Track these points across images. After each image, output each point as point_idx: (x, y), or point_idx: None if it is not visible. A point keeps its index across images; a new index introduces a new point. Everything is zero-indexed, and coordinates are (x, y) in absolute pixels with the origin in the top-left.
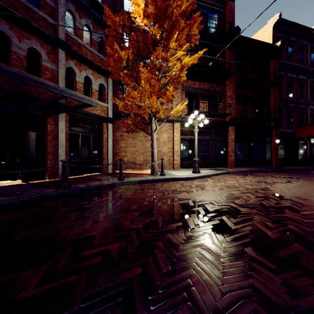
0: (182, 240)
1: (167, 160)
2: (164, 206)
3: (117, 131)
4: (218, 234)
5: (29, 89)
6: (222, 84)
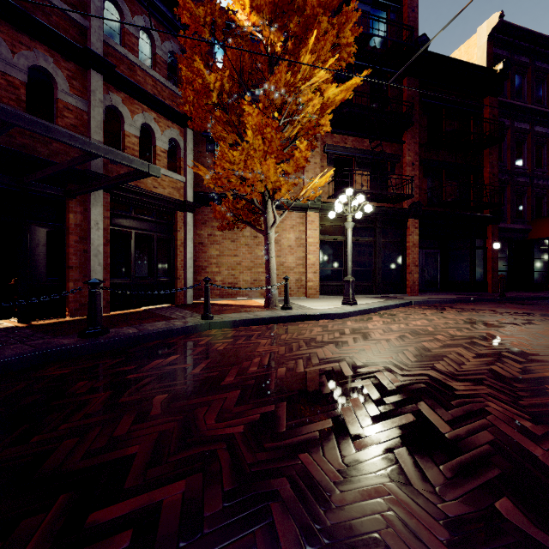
0: (337, 473)
1: (295, 280)
2: (292, 377)
3: (202, 227)
4: (418, 454)
5: (31, 144)
6: (395, 141)
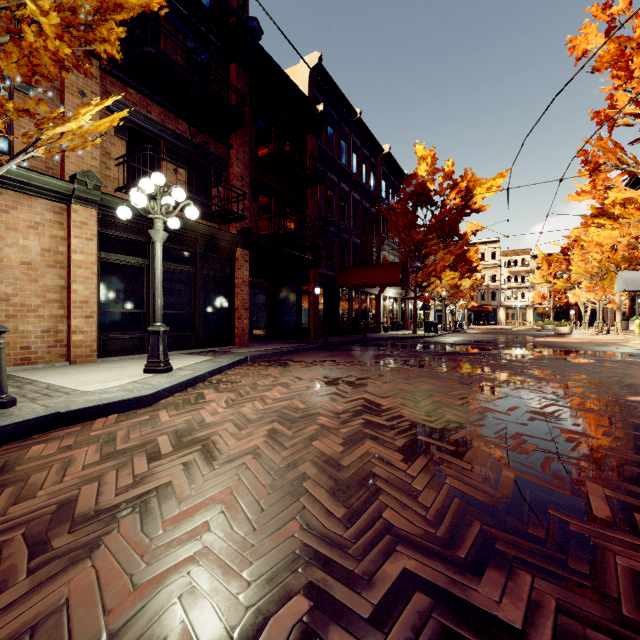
0: None
1: (41, 331)
2: None
3: None
4: None
5: None
6: (221, 141)
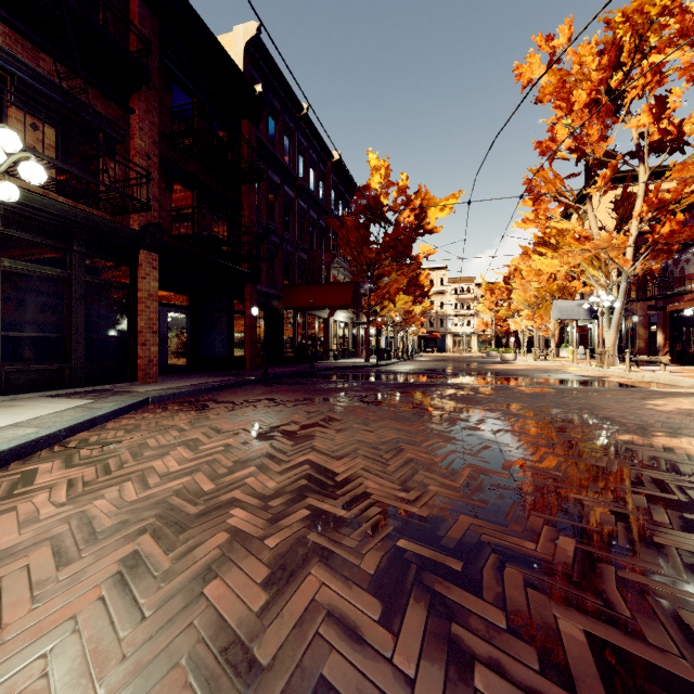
0: None
1: None
2: None
3: None
4: None
5: None
6: (115, 99)
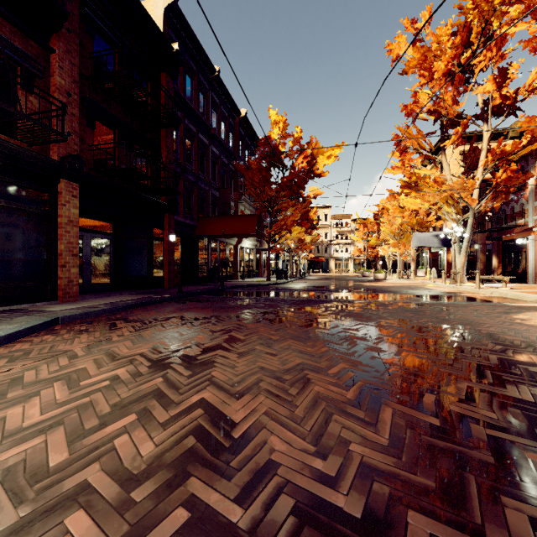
0: None
1: None
2: None
3: None
4: None
5: None
6: (33, 37)
